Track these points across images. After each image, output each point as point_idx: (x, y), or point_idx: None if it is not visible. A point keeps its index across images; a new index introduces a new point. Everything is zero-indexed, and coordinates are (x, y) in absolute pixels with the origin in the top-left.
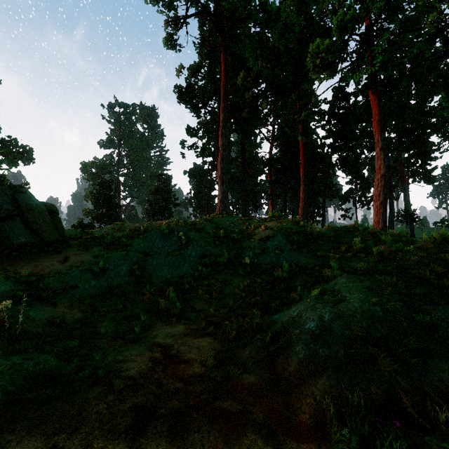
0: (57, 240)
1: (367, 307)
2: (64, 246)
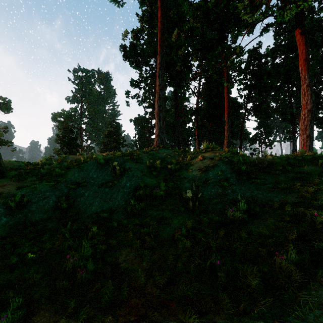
0: None
1: None
2: None
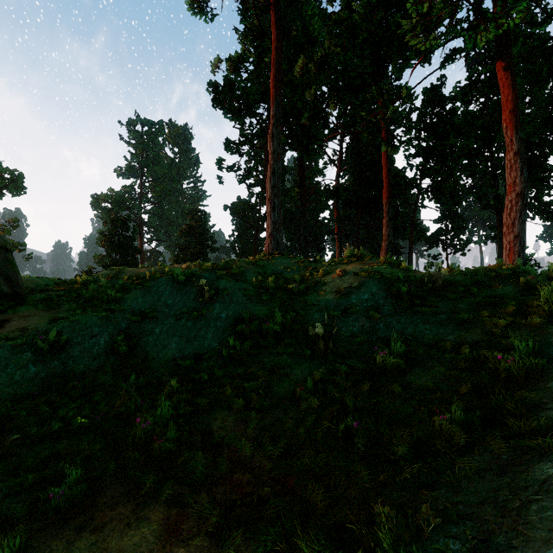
0: (5, 293)
1: None
2: (14, 302)
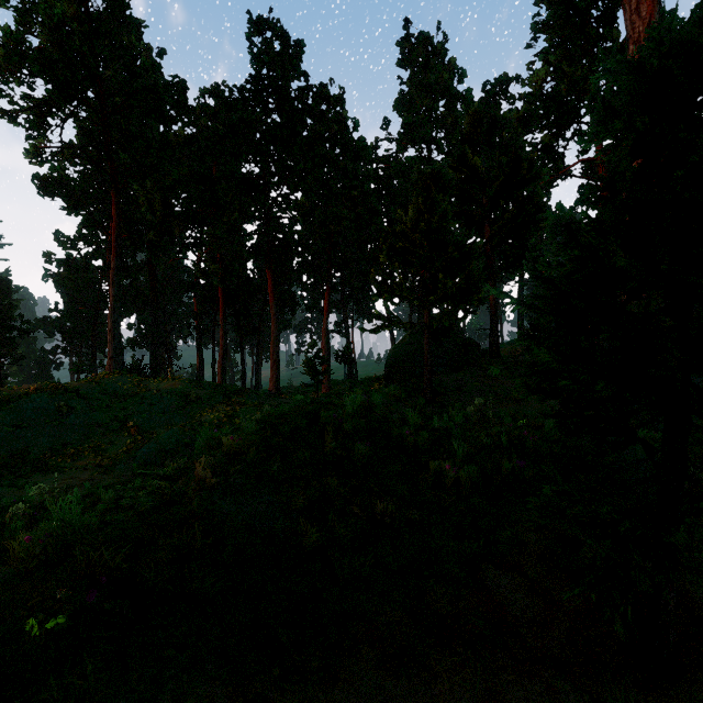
0: None
1: (170, 440)
2: None
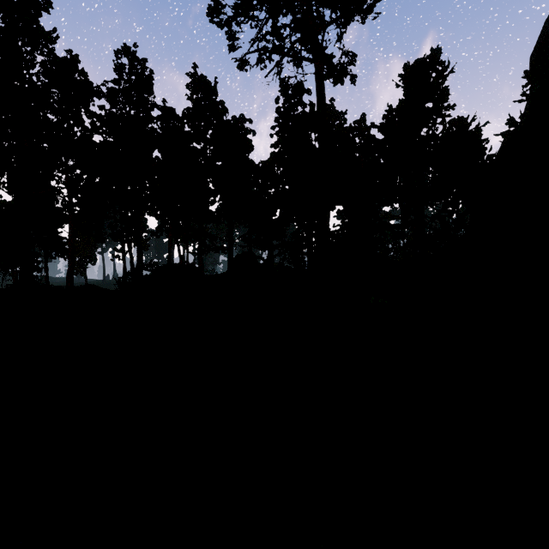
0: None
1: None
2: None
